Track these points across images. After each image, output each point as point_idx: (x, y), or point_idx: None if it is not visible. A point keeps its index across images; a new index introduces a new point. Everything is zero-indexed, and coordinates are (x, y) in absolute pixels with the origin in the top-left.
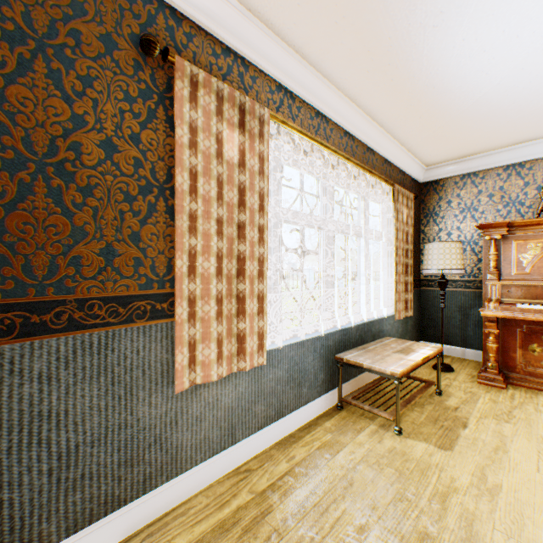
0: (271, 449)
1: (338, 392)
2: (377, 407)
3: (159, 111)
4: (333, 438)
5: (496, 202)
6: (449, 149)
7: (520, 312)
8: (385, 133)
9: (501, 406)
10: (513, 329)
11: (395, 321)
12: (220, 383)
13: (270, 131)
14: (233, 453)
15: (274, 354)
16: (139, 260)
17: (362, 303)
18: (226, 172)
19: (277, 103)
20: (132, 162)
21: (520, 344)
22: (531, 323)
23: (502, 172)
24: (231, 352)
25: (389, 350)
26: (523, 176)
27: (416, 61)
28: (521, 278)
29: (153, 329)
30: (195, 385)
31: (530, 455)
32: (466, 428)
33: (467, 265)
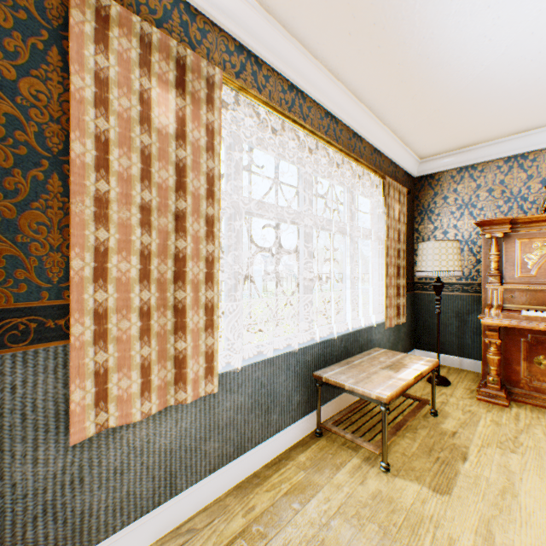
0: (227, 496)
1: (316, 416)
2: (361, 436)
3: (51, 54)
4: (305, 478)
5: (497, 197)
6: (445, 138)
7: (526, 320)
8: (374, 117)
9: (506, 430)
10: (517, 339)
11: (386, 329)
12: (152, 420)
13: (227, 100)
14: (173, 508)
15: (233, 376)
16: (16, 259)
17: (349, 309)
18: (156, 144)
19: (236, 67)
20: (3, 120)
21: (525, 355)
22: (537, 332)
23: (503, 164)
24: (165, 380)
25: (377, 366)
26: (526, 168)
27: (406, 20)
28: (526, 282)
29: (40, 356)
30: (113, 426)
31: (545, 500)
32: (466, 462)
33: (464, 266)
